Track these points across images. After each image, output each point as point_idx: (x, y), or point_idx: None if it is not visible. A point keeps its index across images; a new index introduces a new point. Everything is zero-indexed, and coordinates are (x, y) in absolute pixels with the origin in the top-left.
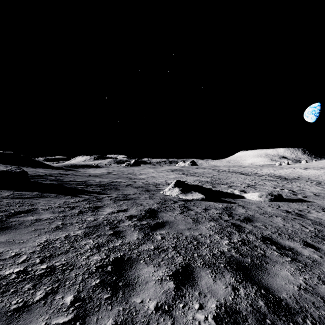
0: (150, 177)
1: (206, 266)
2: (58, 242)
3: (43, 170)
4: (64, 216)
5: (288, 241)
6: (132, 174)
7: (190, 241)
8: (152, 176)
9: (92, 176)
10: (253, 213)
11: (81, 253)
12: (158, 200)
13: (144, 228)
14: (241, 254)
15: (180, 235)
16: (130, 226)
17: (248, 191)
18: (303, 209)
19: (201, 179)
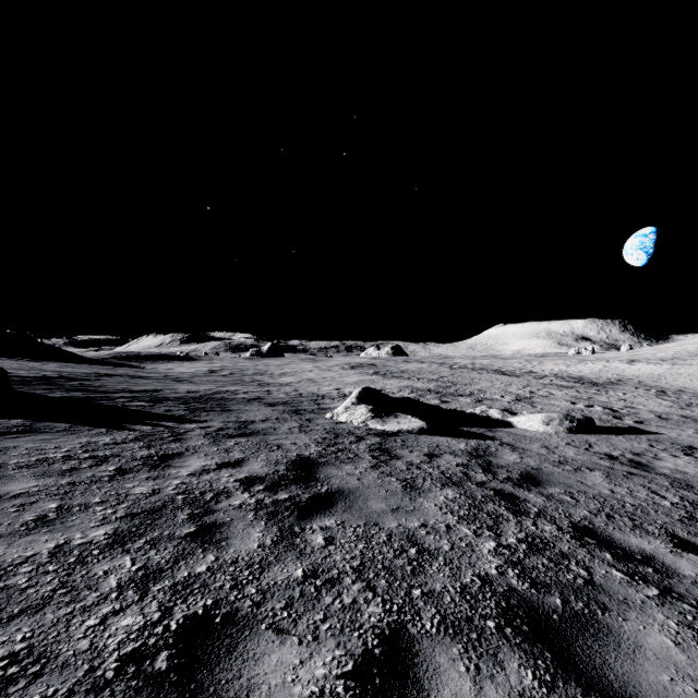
0: (303, 382)
1: (448, 630)
2: (26, 570)
3: (57, 367)
4: (71, 483)
5: (634, 536)
6: (264, 374)
7: (399, 549)
8: (308, 380)
9: (171, 380)
10: (538, 461)
11: (86, 608)
12: (319, 434)
13: (282, 512)
14: (535, 583)
15: (374, 530)
16: (246, 509)
17: (518, 410)
18: (643, 450)
19: (416, 385)
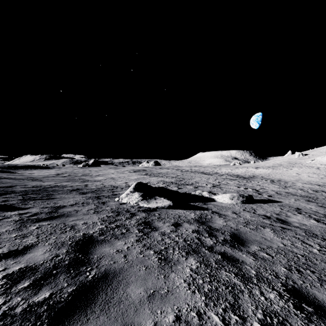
0: (108, 179)
1: None
2: None
3: None
4: None
5: None
6: (87, 175)
7: None
8: (110, 178)
9: (28, 180)
10: (235, 223)
11: None
12: (107, 213)
13: None
14: None
15: None
16: None
17: (215, 191)
18: (279, 212)
19: (166, 180)
